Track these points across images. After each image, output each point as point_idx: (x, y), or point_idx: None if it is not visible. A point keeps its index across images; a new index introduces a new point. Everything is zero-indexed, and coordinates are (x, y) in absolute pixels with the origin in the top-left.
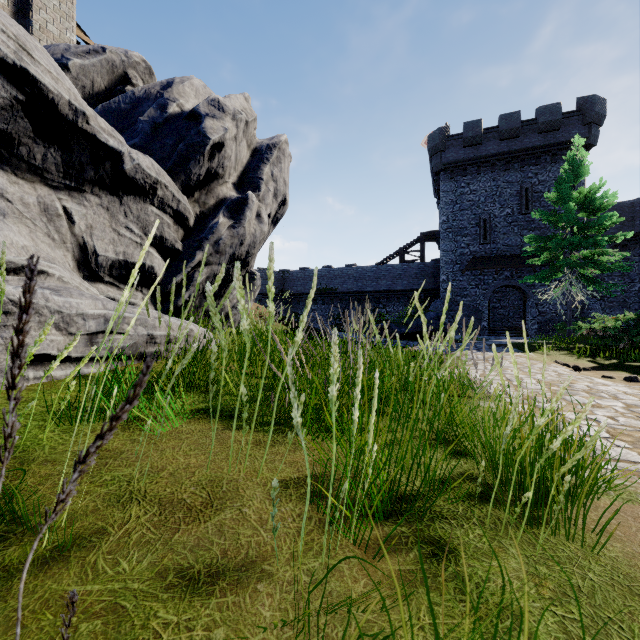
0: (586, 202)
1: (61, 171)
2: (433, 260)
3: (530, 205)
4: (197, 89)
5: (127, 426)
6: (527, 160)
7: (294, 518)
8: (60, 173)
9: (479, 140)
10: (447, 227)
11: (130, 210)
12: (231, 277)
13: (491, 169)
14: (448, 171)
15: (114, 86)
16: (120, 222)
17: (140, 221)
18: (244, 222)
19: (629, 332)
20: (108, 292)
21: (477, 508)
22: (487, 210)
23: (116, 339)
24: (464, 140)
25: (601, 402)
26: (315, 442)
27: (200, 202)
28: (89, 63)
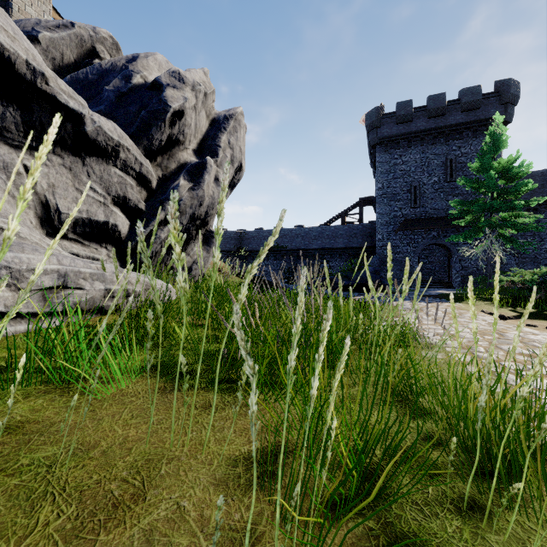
0: (505, 171)
1: (21, 130)
2: (370, 222)
3: (454, 174)
4: (160, 63)
5: (67, 389)
6: (452, 135)
7: (242, 513)
8: (20, 132)
9: (410, 118)
10: (382, 193)
11: (93, 171)
12: (191, 235)
13: (420, 143)
14: (383, 145)
15: (83, 59)
16: (83, 182)
17: (103, 181)
18: (203, 185)
19: (545, 284)
20: (72, 248)
21: (448, 487)
22: (417, 178)
23: (71, 294)
24: (397, 118)
25: (536, 352)
26: (267, 403)
27: (162, 166)
28: (58, 36)
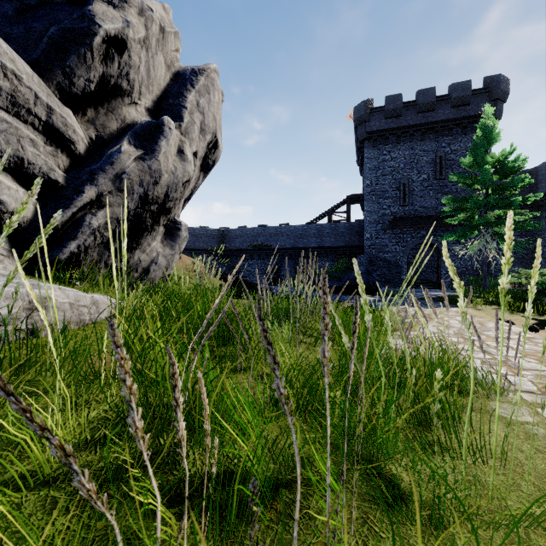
0: (502, 166)
1: None
2: (357, 220)
3: (444, 171)
4: None
5: None
6: (441, 131)
7: None
8: None
9: (399, 112)
10: (371, 190)
11: None
12: (145, 225)
13: (409, 139)
14: (371, 140)
15: None
16: None
17: None
18: (158, 154)
19: None
20: None
21: None
22: (406, 175)
23: None
24: (386, 112)
25: None
26: None
27: (97, 124)
28: None
